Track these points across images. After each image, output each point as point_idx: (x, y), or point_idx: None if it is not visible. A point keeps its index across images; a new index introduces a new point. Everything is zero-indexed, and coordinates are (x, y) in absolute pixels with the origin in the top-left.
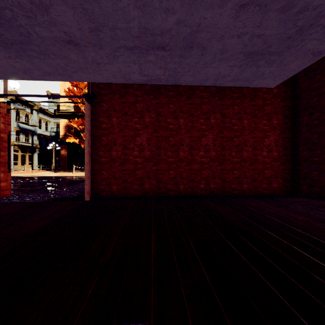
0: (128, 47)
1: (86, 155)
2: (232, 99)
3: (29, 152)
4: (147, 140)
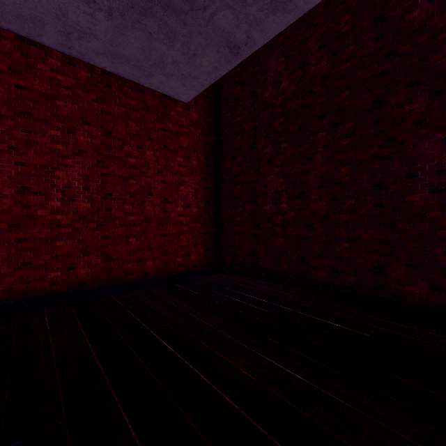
0: None
1: None
2: (125, 107)
3: None
4: None
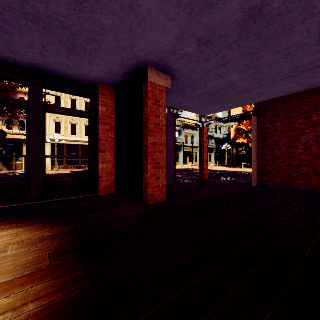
0: (283, 79)
1: (253, 154)
2: None
3: (209, 152)
4: (314, 138)
